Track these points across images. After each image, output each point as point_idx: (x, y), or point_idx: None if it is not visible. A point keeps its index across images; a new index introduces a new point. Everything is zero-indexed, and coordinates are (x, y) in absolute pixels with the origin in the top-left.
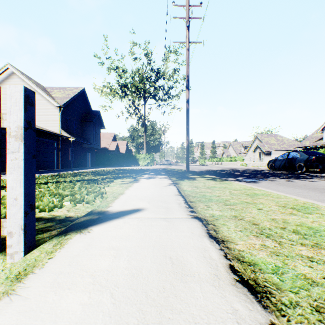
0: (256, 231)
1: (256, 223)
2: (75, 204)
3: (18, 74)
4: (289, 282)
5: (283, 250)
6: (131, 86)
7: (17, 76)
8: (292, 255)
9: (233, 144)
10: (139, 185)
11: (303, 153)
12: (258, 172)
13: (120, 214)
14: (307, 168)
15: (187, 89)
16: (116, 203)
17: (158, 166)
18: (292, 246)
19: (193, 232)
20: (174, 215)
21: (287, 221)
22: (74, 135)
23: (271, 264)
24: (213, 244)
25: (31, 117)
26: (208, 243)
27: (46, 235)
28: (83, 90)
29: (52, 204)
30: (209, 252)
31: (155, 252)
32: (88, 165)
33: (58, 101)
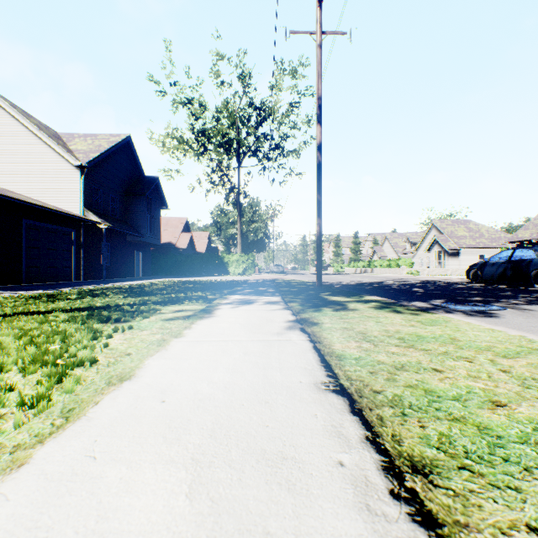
0: None
1: None
2: None
3: (4, 107)
4: None
5: None
6: (215, 134)
7: (3, 110)
8: None
9: (392, 237)
10: (207, 329)
11: None
12: (457, 287)
13: None
14: None
15: (318, 123)
16: (14, 485)
17: (263, 275)
18: None
19: None
20: None
21: None
22: (110, 220)
23: None
24: None
25: None
26: None
27: None
28: (128, 139)
29: None
30: None
31: None
32: (138, 273)
33: (79, 157)
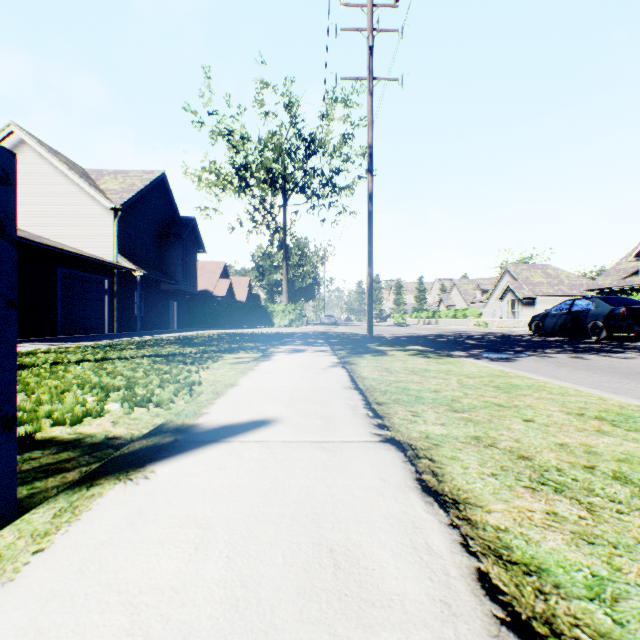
0: (528, 475)
1: (525, 454)
2: (131, 408)
3: (31, 145)
4: (639, 629)
5: (603, 528)
6: (258, 169)
7: (29, 148)
8: (628, 542)
9: (460, 284)
10: (271, 367)
11: (601, 301)
12: (512, 339)
13: (222, 433)
14: (611, 332)
15: (368, 172)
16: (218, 406)
17: (312, 327)
18: (622, 517)
19: (385, 479)
20: (342, 434)
21: (595, 449)
22: (145, 266)
23: (581, 571)
24: (432, 509)
25: (3, 210)
26: (421, 508)
27: (52, 484)
28: (162, 177)
29: (83, 409)
30: (425, 532)
31: (295, 534)
32: (173, 325)
33: (112, 199)
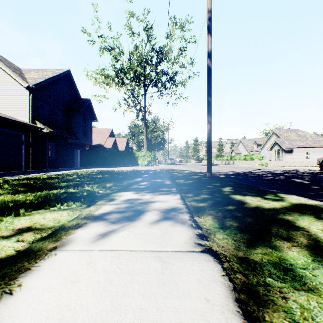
0: None
1: None
2: None
3: None
4: None
5: None
6: (128, 70)
7: None
8: None
9: (244, 141)
10: None
11: None
12: None
13: None
14: None
15: (208, 33)
16: None
17: (161, 165)
18: None
19: None
20: None
21: None
22: (53, 127)
23: None
24: None
25: None
26: None
27: None
28: (68, 72)
29: None
30: None
31: None
32: (76, 164)
33: (29, 82)
